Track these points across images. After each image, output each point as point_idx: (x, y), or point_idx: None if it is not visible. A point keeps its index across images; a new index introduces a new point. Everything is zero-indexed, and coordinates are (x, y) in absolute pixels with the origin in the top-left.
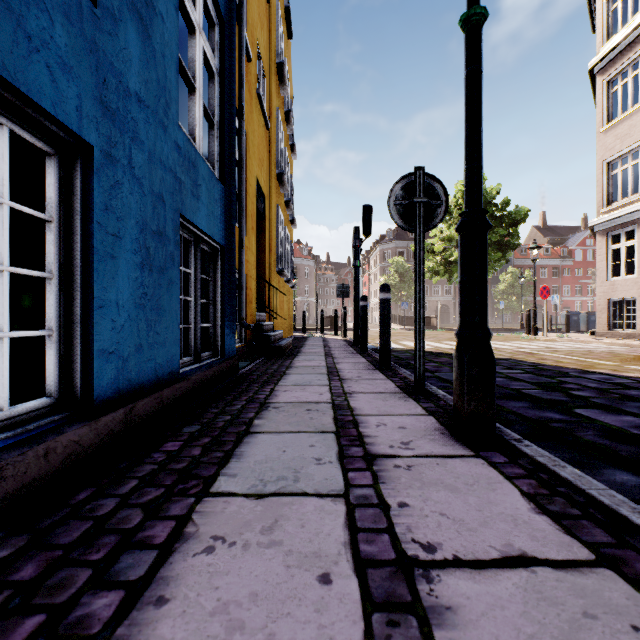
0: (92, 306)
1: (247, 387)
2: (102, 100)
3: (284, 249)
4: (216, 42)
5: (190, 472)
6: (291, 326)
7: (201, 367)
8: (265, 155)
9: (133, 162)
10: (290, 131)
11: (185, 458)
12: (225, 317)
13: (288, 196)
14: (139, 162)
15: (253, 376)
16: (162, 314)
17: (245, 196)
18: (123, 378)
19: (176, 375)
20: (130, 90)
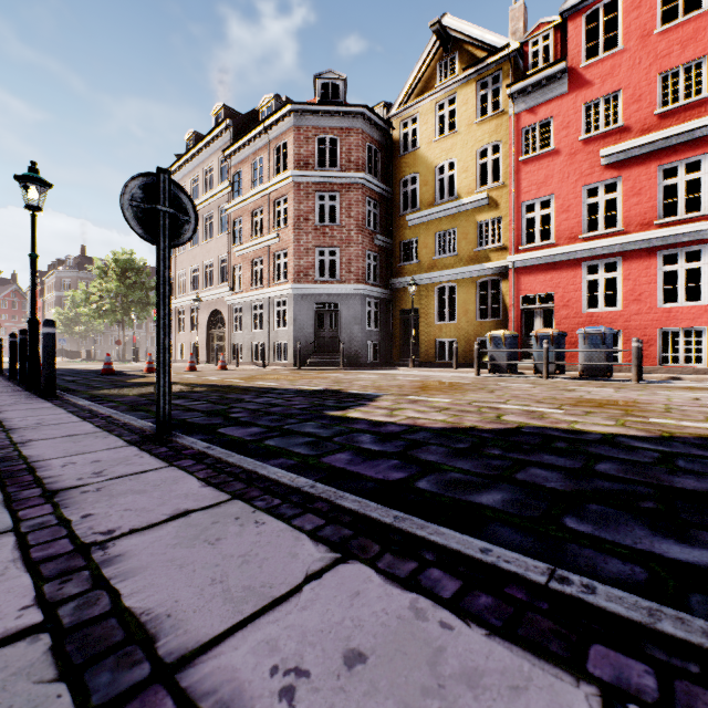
0: None
1: None
2: None
3: None
4: None
5: None
6: None
7: None
8: None
9: None
10: None
11: None
12: None
13: None
14: None
15: None
16: None
17: None
18: None
19: None
20: None
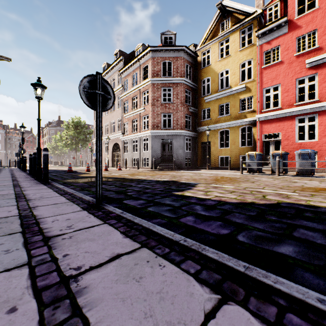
0: None
1: None
2: None
3: None
4: None
5: None
6: None
7: None
8: None
9: None
10: None
11: None
12: None
13: None
14: None
15: None
16: None
17: None
18: None
19: None
20: None
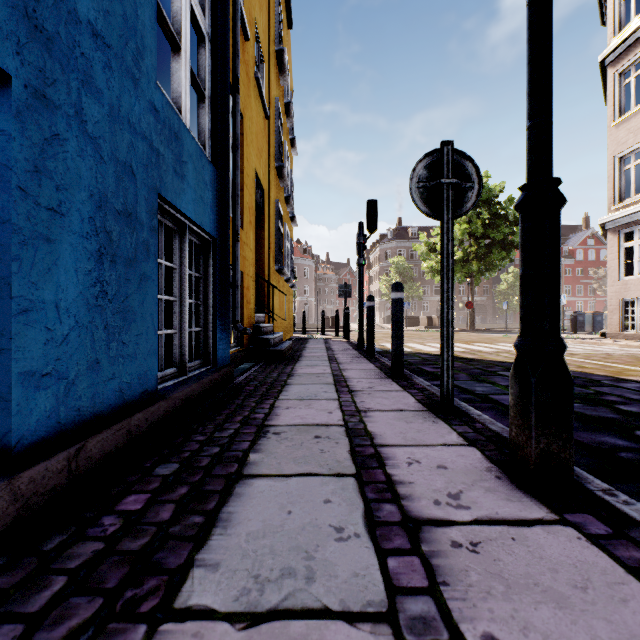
0: (9, 309)
1: (242, 402)
2: (28, 13)
3: (284, 247)
4: (207, 2)
5: (150, 558)
6: (291, 327)
7: (187, 380)
8: (264, 146)
9: (84, 114)
10: (290, 124)
11: (148, 527)
12: (217, 320)
13: (288, 192)
14: (94, 116)
15: (250, 387)
16: (131, 318)
17: (242, 187)
18: (67, 408)
19: (152, 394)
20: (79, 15)
